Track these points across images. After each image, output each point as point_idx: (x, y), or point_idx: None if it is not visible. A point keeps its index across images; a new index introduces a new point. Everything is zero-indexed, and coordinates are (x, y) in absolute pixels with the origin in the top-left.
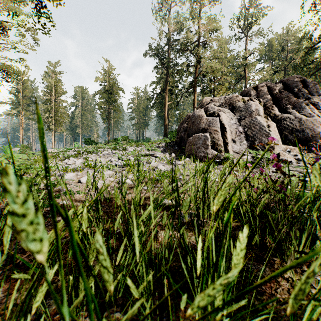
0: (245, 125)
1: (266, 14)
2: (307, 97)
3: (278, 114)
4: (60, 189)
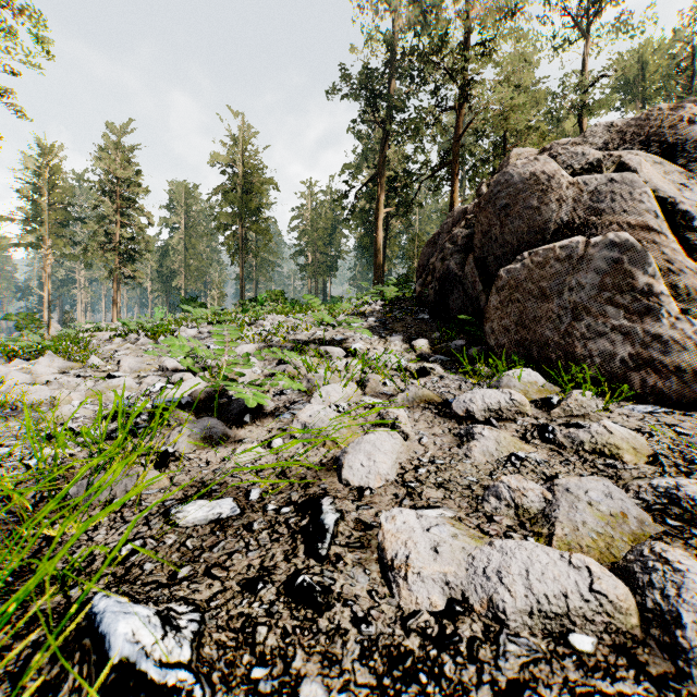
0: None
1: None
2: None
3: None
4: None
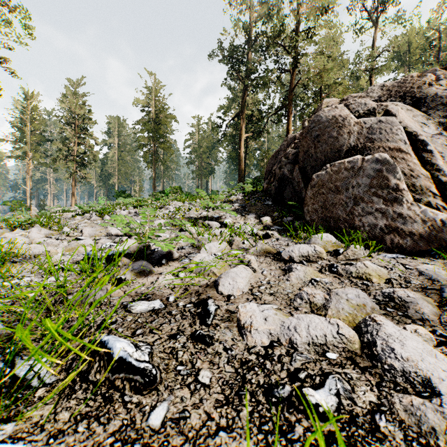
0: None
1: None
2: None
3: None
4: None
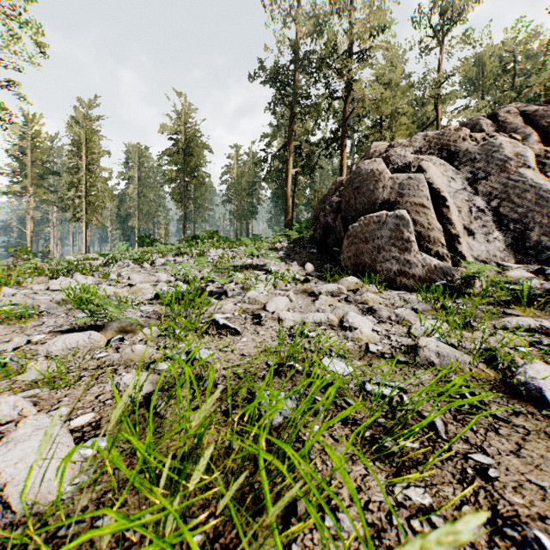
0: (490, 193)
1: (477, 2)
2: None
3: None
4: None
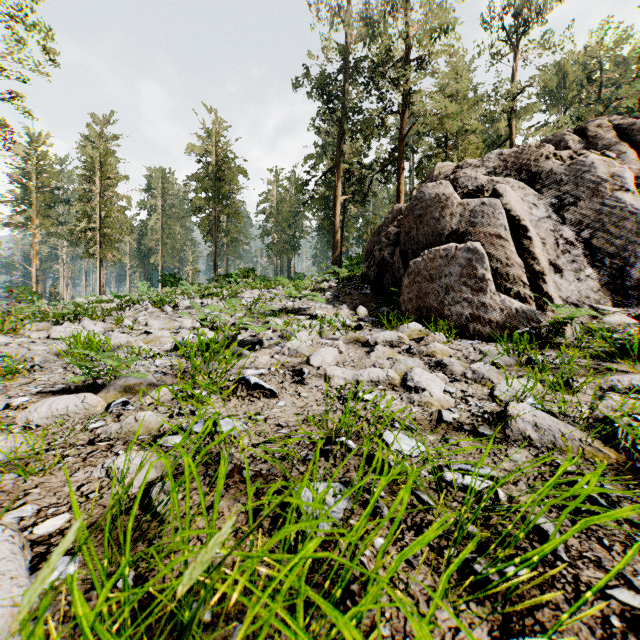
0: (580, 222)
1: None
2: None
3: None
4: None
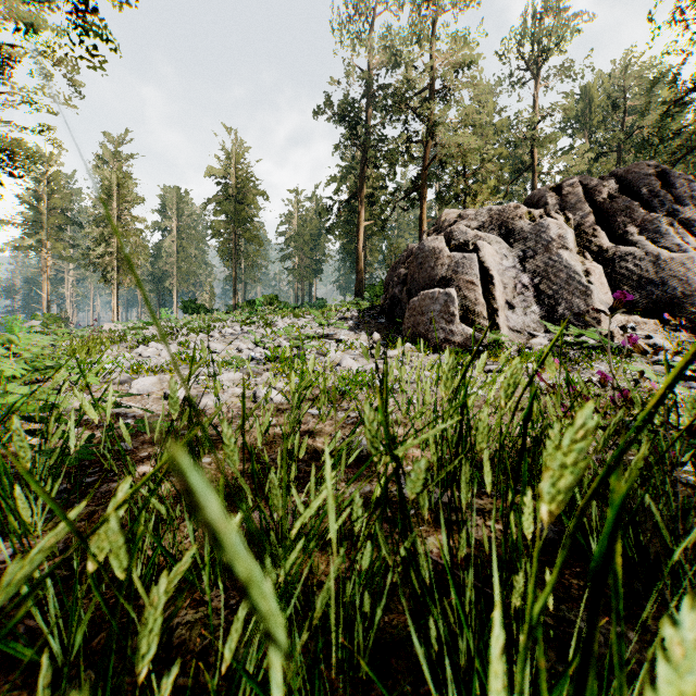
0: (535, 271)
1: (578, 29)
2: (670, 209)
3: (607, 245)
4: (120, 414)
